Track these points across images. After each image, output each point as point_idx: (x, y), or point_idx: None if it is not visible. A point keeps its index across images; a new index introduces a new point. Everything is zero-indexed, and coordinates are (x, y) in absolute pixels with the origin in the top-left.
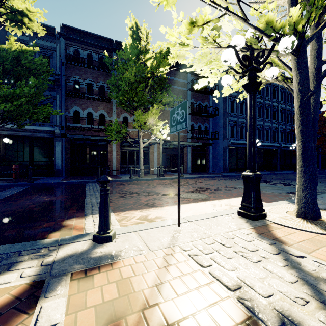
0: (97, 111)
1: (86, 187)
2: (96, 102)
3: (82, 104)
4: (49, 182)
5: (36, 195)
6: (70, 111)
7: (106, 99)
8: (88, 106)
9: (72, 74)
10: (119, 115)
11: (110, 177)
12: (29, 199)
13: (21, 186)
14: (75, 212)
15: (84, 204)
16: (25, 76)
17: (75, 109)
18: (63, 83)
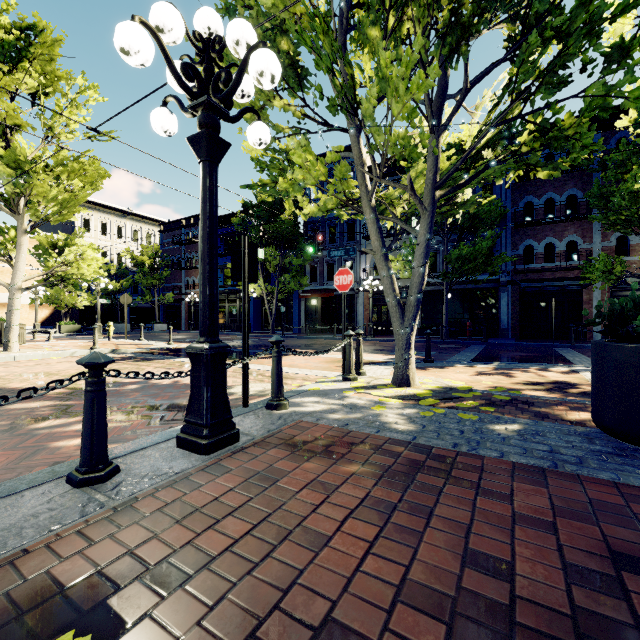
0: (562, 238)
1: (557, 350)
2: (560, 224)
3: (537, 234)
4: (505, 342)
5: (507, 351)
6: (519, 248)
7: (580, 217)
8: (546, 234)
9: (521, 195)
10: (607, 236)
11: (589, 342)
12: (507, 353)
13: (477, 344)
14: (564, 362)
15: (568, 360)
16: (478, 228)
17: (526, 244)
18: (510, 212)
